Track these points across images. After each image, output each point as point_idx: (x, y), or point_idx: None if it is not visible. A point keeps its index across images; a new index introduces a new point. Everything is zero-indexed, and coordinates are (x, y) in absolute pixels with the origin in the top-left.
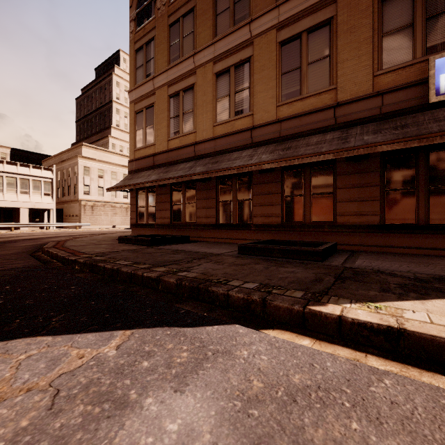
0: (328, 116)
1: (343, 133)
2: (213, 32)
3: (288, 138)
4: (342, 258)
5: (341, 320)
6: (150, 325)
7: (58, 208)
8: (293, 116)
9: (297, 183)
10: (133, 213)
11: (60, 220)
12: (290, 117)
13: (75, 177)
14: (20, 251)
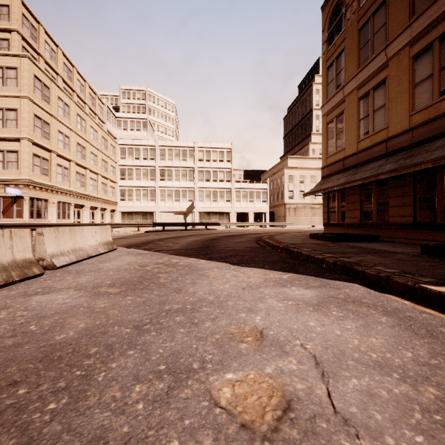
0: None
1: None
2: (409, 13)
3: None
4: None
5: (441, 295)
6: (306, 274)
7: (270, 211)
8: None
9: None
10: (325, 213)
11: (272, 221)
12: None
13: (282, 185)
14: (250, 239)
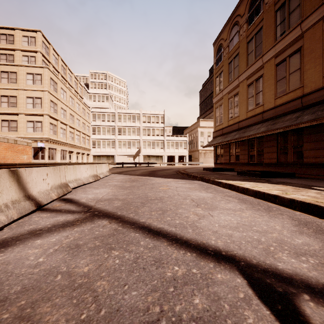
0: (298, 103)
1: (301, 113)
2: (246, 64)
3: (278, 117)
4: (279, 178)
5: (216, 181)
6: (187, 180)
7: (189, 155)
8: (281, 104)
9: (285, 140)
10: (215, 157)
11: (190, 161)
12: (280, 105)
13: (196, 138)
14: (173, 171)
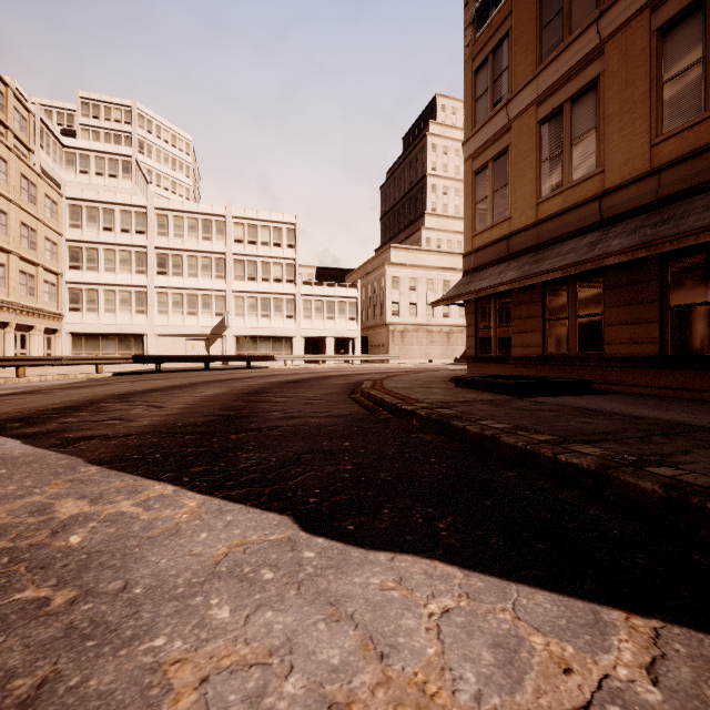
0: None
1: None
2: None
3: None
4: None
5: None
6: (691, 618)
7: (362, 337)
8: None
9: None
10: (471, 338)
11: (365, 352)
12: None
13: (381, 293)
14: (337, 391)
